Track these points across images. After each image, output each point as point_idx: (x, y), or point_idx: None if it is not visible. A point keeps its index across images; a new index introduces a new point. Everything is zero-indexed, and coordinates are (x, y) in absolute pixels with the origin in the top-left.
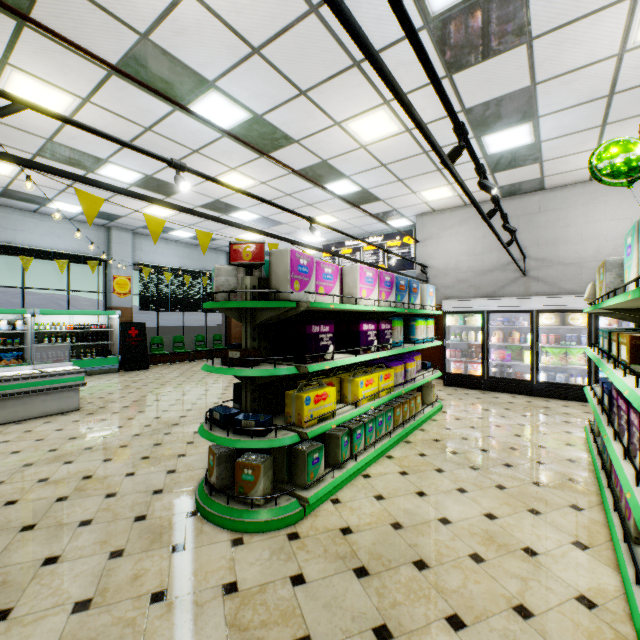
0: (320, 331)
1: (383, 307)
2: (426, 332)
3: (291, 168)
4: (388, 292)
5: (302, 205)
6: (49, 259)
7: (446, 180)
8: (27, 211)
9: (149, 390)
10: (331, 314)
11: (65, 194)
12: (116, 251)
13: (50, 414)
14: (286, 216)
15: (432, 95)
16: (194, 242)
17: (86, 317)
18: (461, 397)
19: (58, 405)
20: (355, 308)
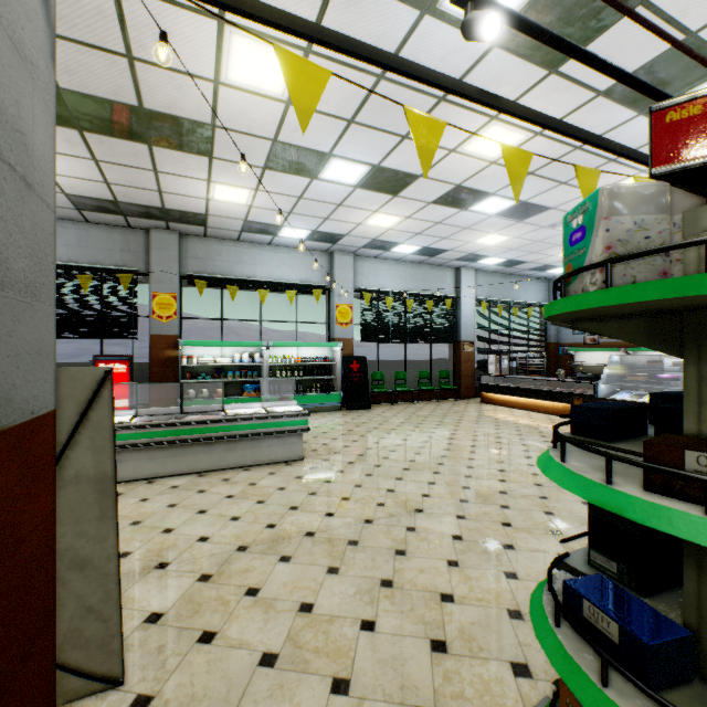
0: None
1: None
2: None
3: (657, 28)
4: None
5: (596, 164)
6: (280, 290)
7: None
8: (263, 245)
9: (374, 440)
10: None
11: (292, 216)
12: (338, 277)
13: (275, 461)
14: (558, 193)
15: None
16: (417, 259)
17: (311, 350)
18: None
19: (282, 452)
20: None
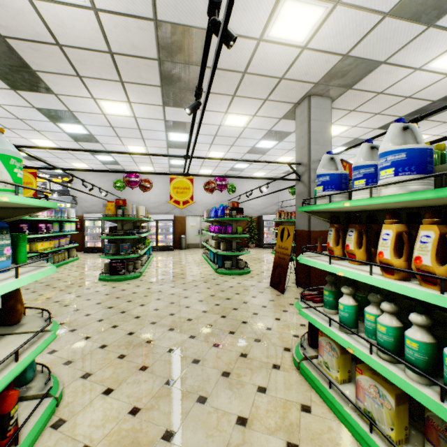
0: (24, 226)
1: (49, 218)
2: (71, 228)
3: None
4: (51, 213)
5: None
6: None
7: (84, 162)
8: None
9: None
10: (24, 220)
11: None
12: None
13: None
14: None
15: (71, 143)
16: None
17: None
18: (90, 255)
19: None
20: (37, 219)
